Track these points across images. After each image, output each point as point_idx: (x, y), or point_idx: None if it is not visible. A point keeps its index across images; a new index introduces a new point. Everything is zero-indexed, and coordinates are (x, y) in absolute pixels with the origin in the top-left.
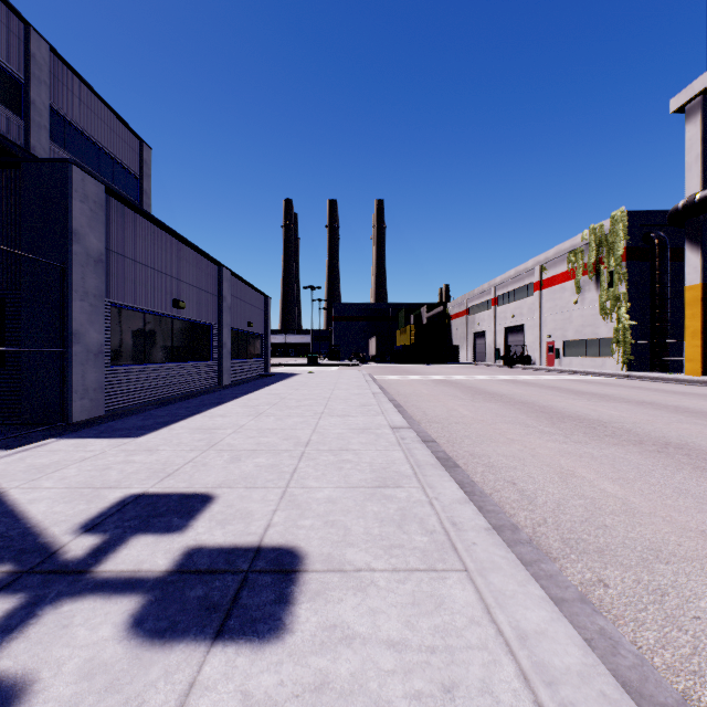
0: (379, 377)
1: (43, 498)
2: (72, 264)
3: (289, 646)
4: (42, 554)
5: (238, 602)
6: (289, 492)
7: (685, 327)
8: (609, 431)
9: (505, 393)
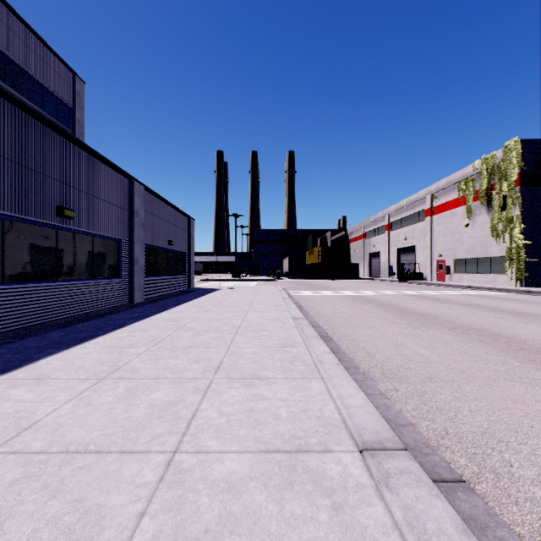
0: (294, 292)
1: None
2: None
3: None
4: None
5: None
6: None
7: None
8: None
9: (435, 314)
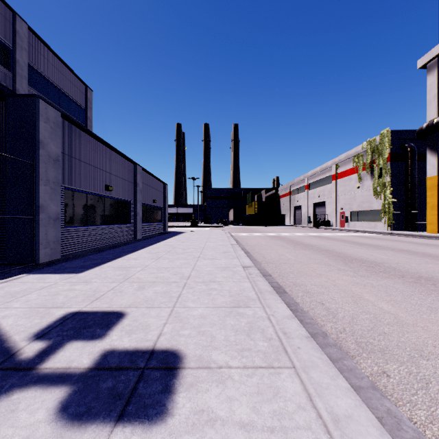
0: (235, 234)
1: (12, 315)
2: (39, 162)
3: (170, 427)
4: (5, 355)
5: (135, 392)
6: (175, 310)
7: (427, 203)
8: (382, 269)
9: (314, 244)
